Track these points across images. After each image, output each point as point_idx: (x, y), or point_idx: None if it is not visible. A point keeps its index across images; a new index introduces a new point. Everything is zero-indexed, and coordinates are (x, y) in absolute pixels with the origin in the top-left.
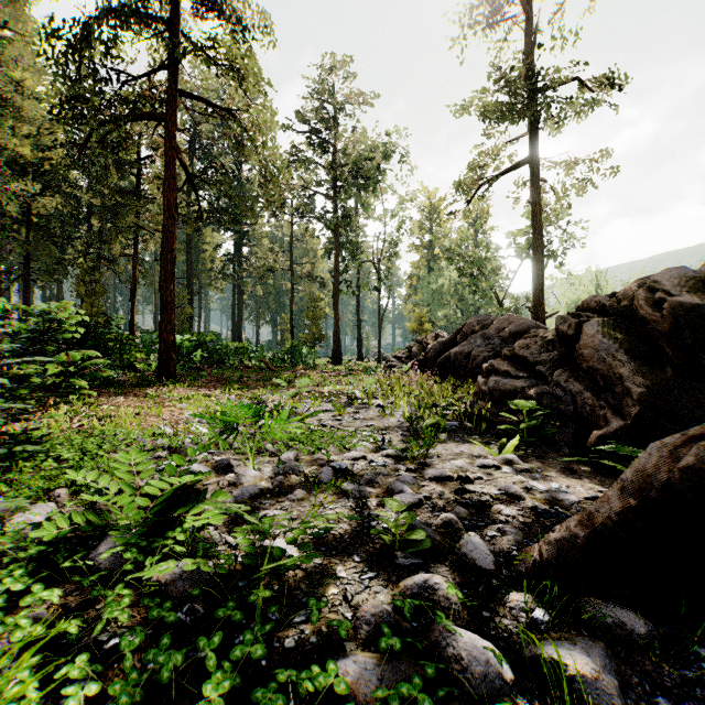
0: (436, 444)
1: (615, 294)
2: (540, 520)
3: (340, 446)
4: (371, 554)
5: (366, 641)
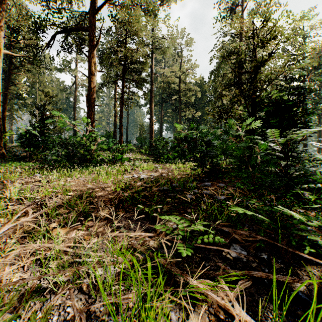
0: None
1: None
2: None
3: None
4: None
5: None
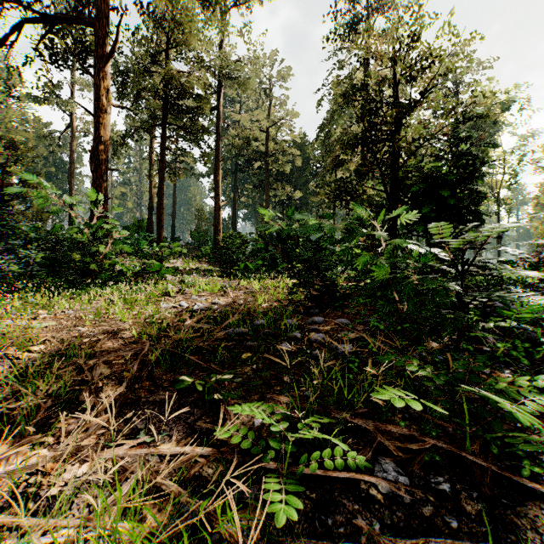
0: None
1: None
2: None
3: None
4: None
5: None
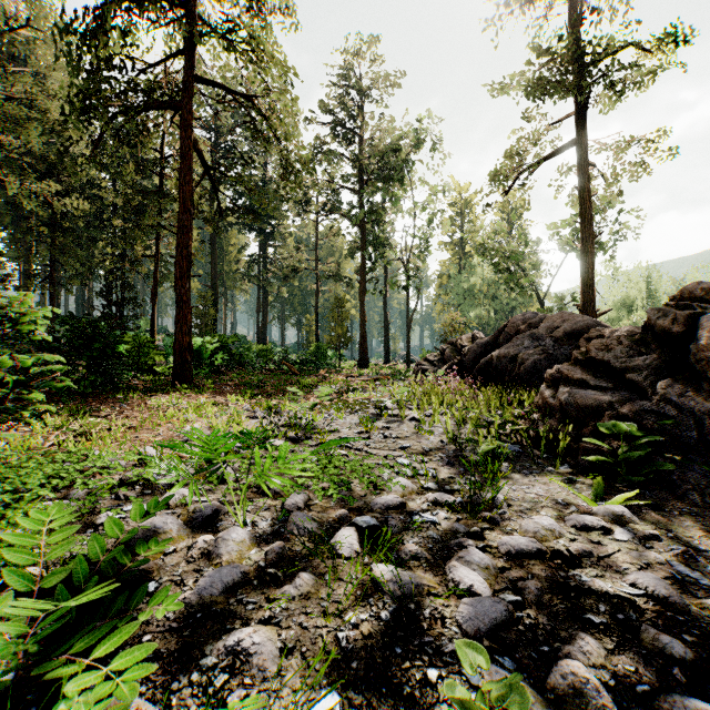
0: (499, 481)
1: None
2: None
3: (368, 485)
4: None
5: None
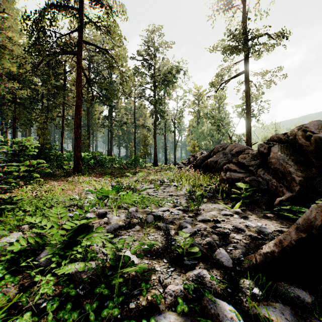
0: (202, 204)
1: (286, 133)
2: (253, 241)
3: (157, 205)
4: (172, 258)
5: (170, 305)
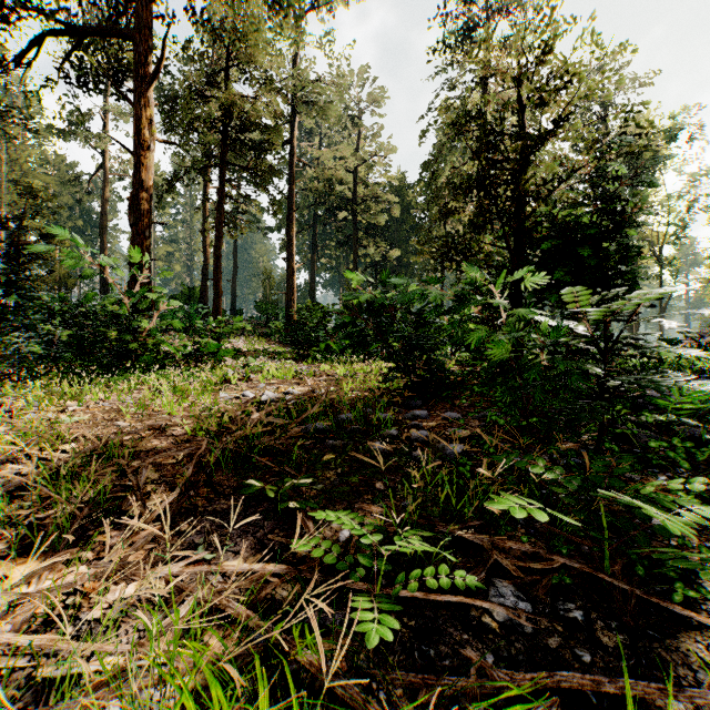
0: None
1: None
2: None
3: None
4: None
5: None
